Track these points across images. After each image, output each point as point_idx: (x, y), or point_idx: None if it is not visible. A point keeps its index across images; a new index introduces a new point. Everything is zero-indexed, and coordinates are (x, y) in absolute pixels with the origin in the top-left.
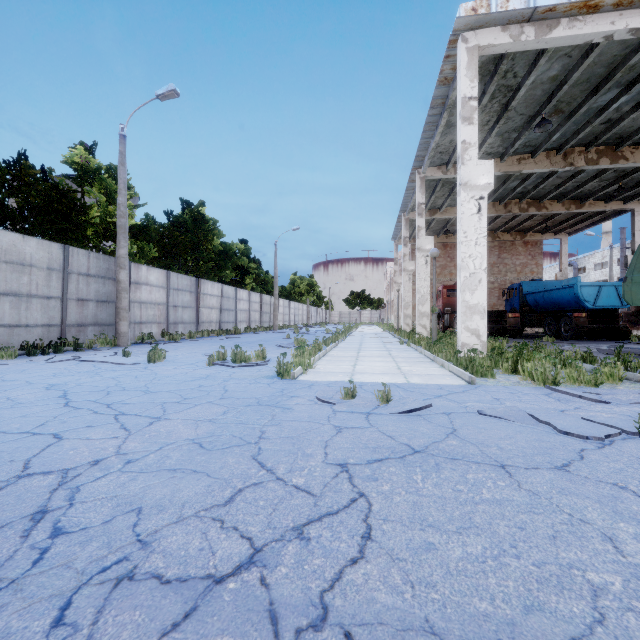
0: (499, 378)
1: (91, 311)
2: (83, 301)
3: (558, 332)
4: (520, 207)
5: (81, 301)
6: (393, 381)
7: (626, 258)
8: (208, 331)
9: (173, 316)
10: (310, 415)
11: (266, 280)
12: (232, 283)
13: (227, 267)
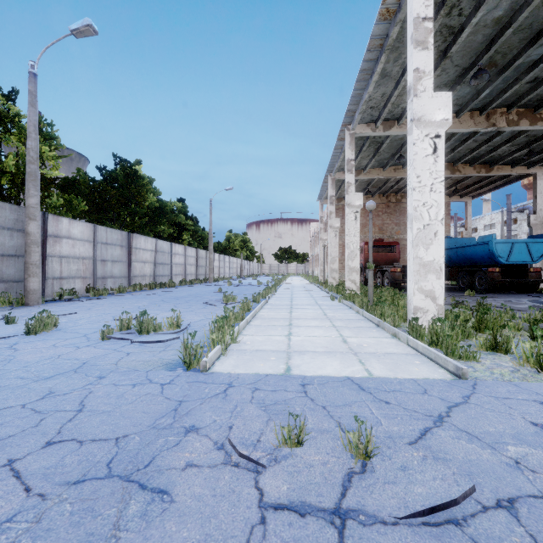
0: (483, 361)
1: None
2: None
3: (472, 285)
4: None
5: None
6: (348, 372)
7: (529, 218)
8: (140, 285)
9: (101, 270)
10: (203, 541)
11: (203, 236)
12: (169, 238)
13: (162, 223)
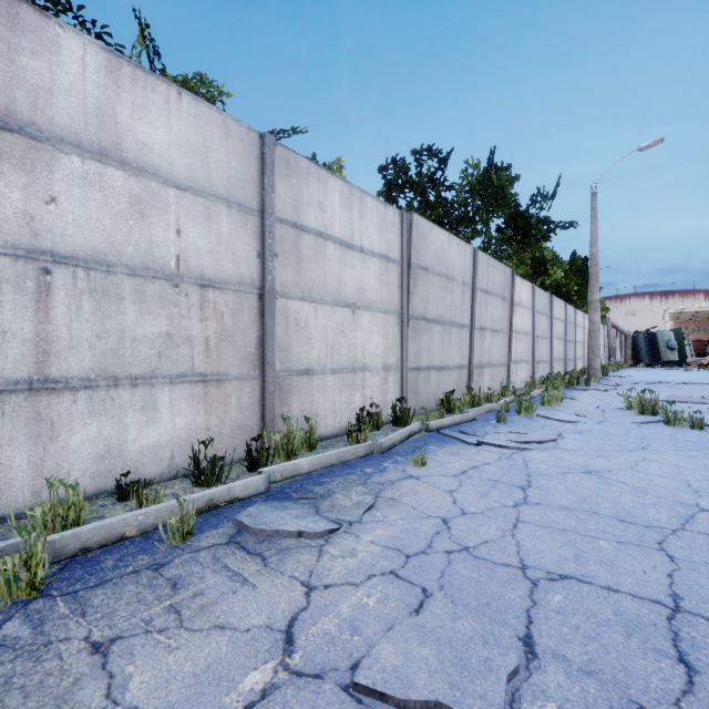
0: None
1: None
2: None
3: None
4: None
5: None
6: None
7: None
8: None
9: None
10: None
11: None
12: None
13: None
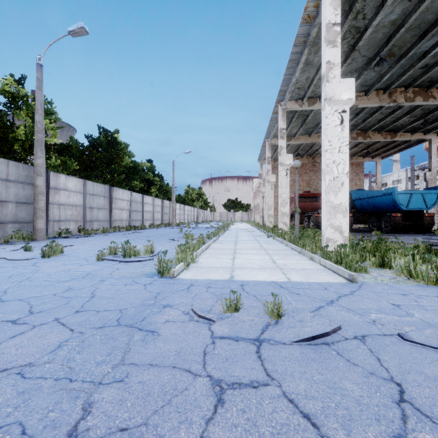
0: (372, 273)
1: (10, 211)
2: (2, 202)
3: (379, 227)
4: (351, 136)
5: (0, 202)
6: (273, 278)
7: (425, 174)
8: (119, 227)
9: (89, 215)
10: (179, 349)
11: (167, 190)
12: (141, 191)
13: (135, 179)
